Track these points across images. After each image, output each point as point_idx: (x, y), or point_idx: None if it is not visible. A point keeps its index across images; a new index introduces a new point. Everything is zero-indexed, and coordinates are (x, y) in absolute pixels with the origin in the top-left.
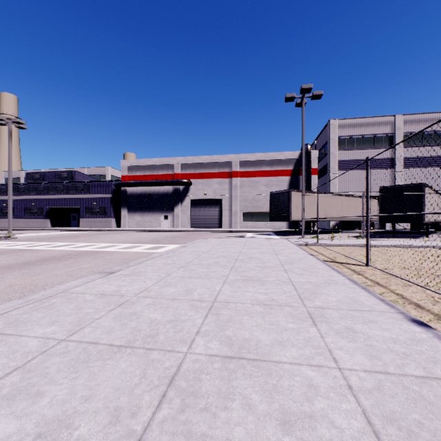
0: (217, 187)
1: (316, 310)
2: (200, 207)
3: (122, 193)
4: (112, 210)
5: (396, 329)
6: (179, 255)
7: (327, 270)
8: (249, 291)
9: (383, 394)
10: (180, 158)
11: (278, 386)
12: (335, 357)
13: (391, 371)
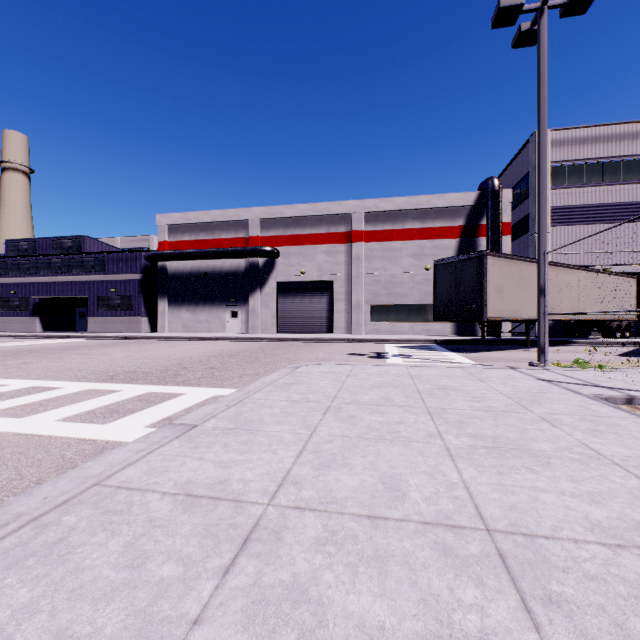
0: (324, 259)
1: None
2: (295, 296)
3: (159, 273)
4: (142, 302)
5: None
6: None
7: None
8: None
9: None
10: (258, 210)
11: None
12: None
13: None
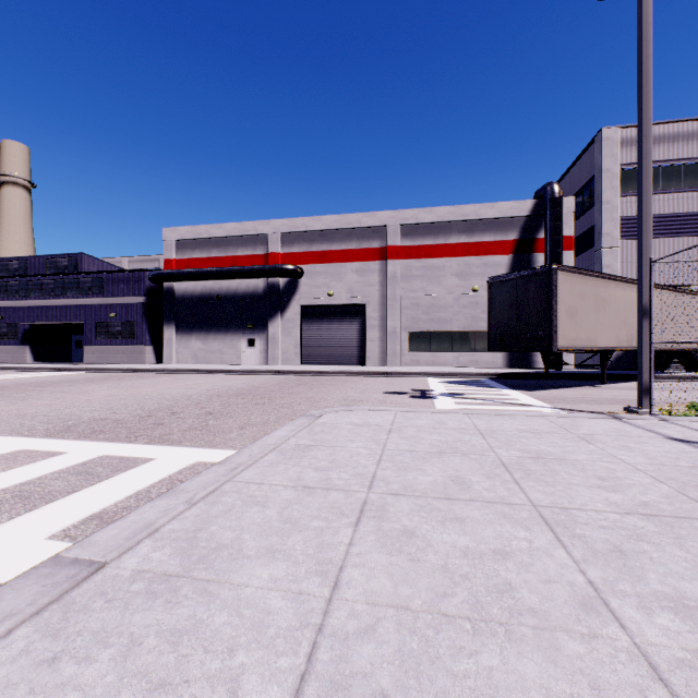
0: (355, 279)
1: None
2: (321, 322)
3: (165, 295)
4: (146, 329)
5: None
6: None
7: None
8: None
9: None
10: (279, 222)
11: None
12: None
13: None
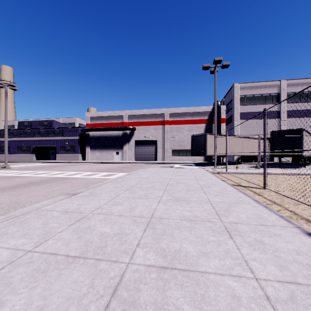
0: (153, 131)
1: (231, 225)
2: (142, 146)
3: (86, 136)
4: (79, 148)
5: (297, 241)
6: (126, 181)
7: (236, 192)
8: (178, 209)
9: (297, 305)
10: (127, 111)
11: (205, 297)
12: (251, 267)
13: (300, 281)
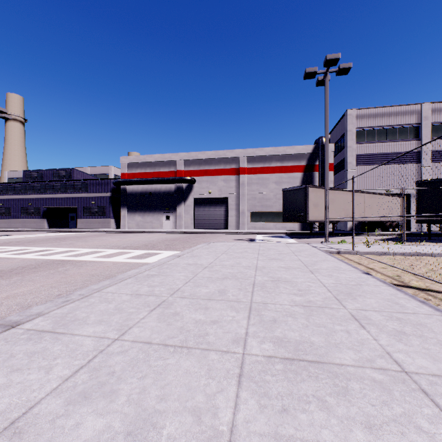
0: (223, 184)
1: None
2: (205, 207)
3: (121, 192)
4: (111, 210)
5: None
6: (165, 274)
7: (439, 318)
8: (324, 441)
9: None
10: (183, 154)
11: None
12: None
13: None
